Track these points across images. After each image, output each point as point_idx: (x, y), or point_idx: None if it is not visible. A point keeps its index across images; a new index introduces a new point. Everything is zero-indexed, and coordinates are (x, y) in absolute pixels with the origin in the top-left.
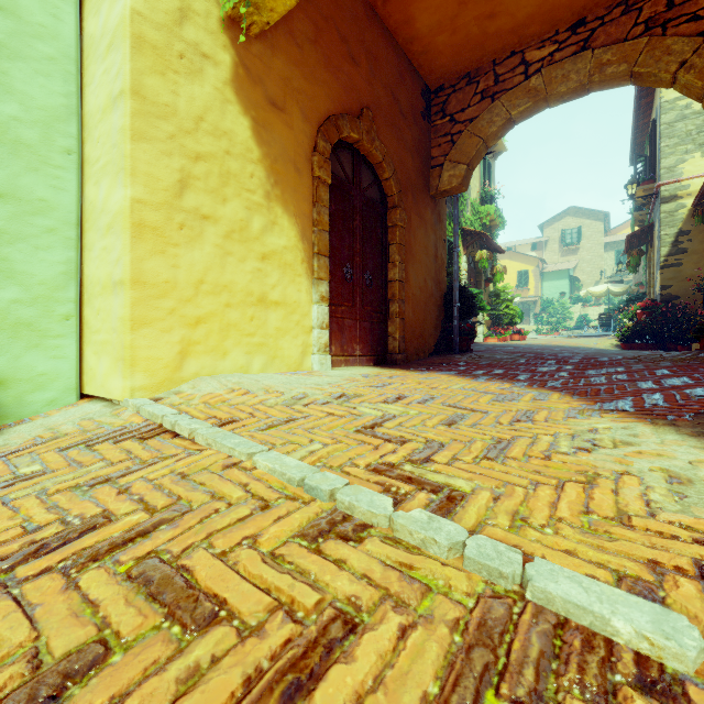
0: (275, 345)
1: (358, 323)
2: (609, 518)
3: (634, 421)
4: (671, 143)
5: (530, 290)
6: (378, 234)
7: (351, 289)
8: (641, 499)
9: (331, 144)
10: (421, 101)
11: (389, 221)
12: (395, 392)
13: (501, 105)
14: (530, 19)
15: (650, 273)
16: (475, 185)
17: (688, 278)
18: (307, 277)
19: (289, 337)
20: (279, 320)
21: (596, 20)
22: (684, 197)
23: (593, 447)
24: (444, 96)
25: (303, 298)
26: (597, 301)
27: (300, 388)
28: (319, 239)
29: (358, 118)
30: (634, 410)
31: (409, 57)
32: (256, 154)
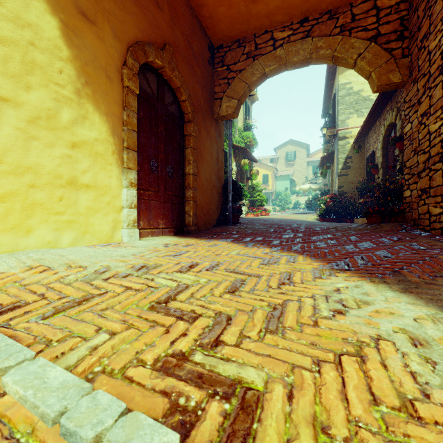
0: (86, 222)
1: (161, 204)
2: (397, 409)
3: (359, 280)
4: (343, 107)
5: (270, 186)
6: (178, 140)
7: (156, 178)
8: (408, 373)
9: (139, 63)
10: (208, 52)
11: (186, 131)
12: (188, 260)
13: (259, 63)
14: (277, 10)
15: (332, 179)
16: (241, 118)
17: (351, 182)
18: (117, 166)
19: (100, 214)
20: (90, 201)
21: (314, 20)
22: (349, 138)
23: (344, 308)
24: (223, 52)
25: (113, 183)
26: (304, 194)
27: (105, 261)
28: (128, 136)
29: (161, 50)
30: (354, 270)
31: (200, 19)
32: (66, 53)
